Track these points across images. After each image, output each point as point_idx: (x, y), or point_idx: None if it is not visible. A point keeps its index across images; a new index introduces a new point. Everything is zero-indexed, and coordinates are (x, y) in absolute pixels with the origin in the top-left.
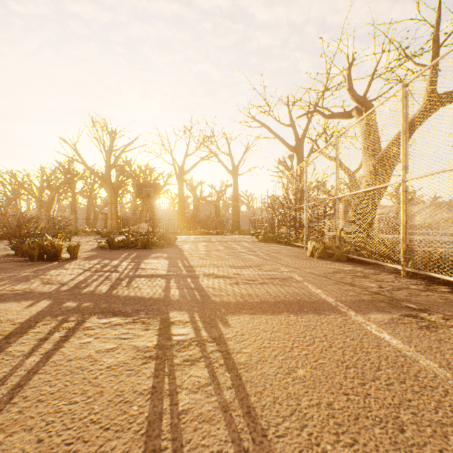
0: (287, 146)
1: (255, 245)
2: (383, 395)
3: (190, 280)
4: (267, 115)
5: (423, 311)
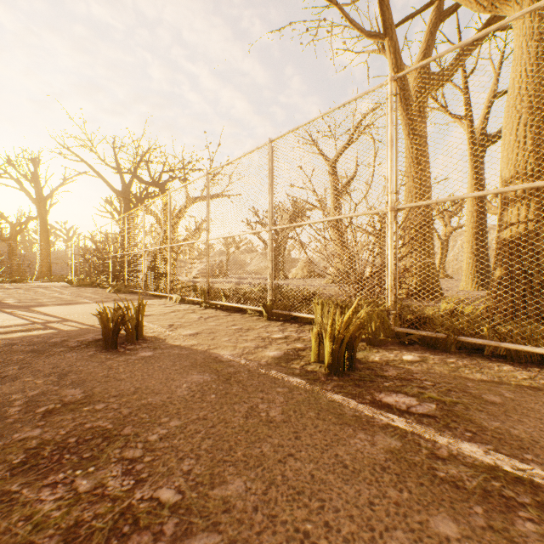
0: (113, 190)
1: (66, 289)
2: (81, 309)
3: (3, 304)
4: (90, 151)
5: (125, 301)
